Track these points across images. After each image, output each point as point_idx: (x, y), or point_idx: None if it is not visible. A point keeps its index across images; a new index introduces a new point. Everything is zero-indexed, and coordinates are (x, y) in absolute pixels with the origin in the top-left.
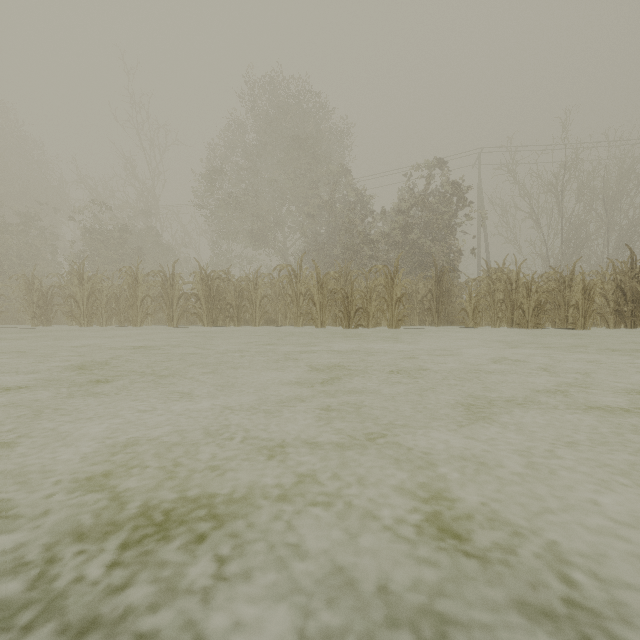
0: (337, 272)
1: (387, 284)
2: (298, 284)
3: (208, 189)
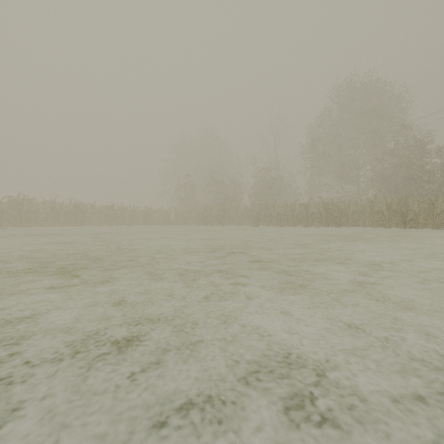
0: (398, 199)
1: (429, 207)
2: (374, 207)
3: (310, 152)
